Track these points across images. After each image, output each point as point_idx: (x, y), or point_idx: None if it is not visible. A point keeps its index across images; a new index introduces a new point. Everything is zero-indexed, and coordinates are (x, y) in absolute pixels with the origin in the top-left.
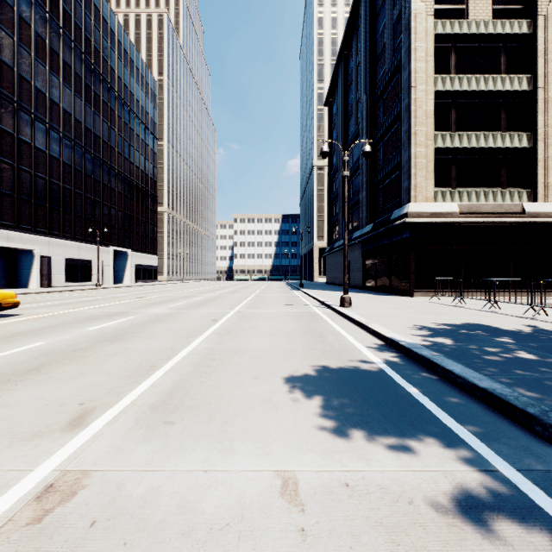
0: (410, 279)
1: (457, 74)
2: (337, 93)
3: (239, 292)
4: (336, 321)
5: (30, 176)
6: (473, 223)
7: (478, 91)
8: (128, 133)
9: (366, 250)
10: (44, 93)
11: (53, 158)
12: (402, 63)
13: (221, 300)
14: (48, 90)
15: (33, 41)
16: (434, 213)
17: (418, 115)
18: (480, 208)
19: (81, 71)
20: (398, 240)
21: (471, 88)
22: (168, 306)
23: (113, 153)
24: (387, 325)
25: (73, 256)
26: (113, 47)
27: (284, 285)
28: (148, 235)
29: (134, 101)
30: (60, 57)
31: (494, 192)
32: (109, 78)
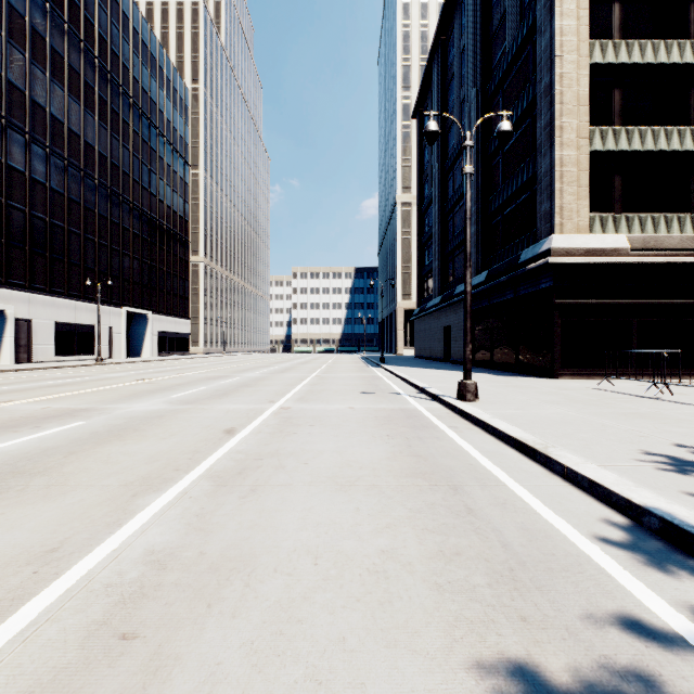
0: (553, 352)
1: (623, 39)
2: (431, 98)
3: (294, 371)
4: (464, 433)
5: (0, 206)
6: (650, 266)
7: (655, 65)
8: (149, 154)
9: (476, 310)
10: (22, 91)
11: (37, 182)
12: (538, 25)
13: (262, 384)
14: (28, 87)
15: (4, 16)
16: (591, 250)
17: (566, 99)
18: (662, 242)
19: (79, 64)
20: (531, 292)
21: (645, 59)
22: (170, 396)
23: (126, 180)
24: (592, 454)
25: (67, 320)
26: (126, 37)
27: (358, 360)
28: (177, 293)
29: (156, 112)
30: (47, 42)
31: (681, 219)
32: (121, 79)
